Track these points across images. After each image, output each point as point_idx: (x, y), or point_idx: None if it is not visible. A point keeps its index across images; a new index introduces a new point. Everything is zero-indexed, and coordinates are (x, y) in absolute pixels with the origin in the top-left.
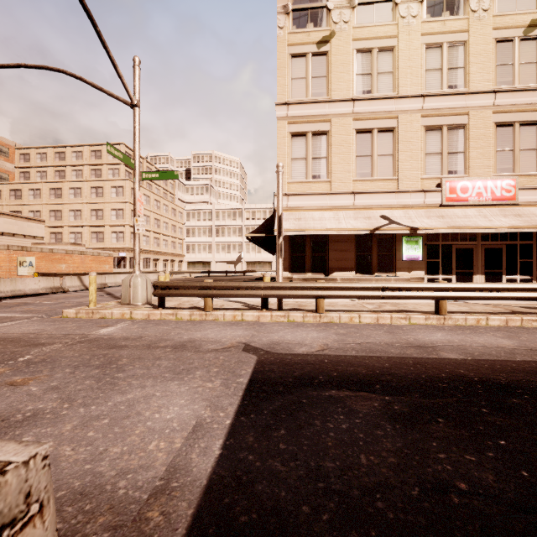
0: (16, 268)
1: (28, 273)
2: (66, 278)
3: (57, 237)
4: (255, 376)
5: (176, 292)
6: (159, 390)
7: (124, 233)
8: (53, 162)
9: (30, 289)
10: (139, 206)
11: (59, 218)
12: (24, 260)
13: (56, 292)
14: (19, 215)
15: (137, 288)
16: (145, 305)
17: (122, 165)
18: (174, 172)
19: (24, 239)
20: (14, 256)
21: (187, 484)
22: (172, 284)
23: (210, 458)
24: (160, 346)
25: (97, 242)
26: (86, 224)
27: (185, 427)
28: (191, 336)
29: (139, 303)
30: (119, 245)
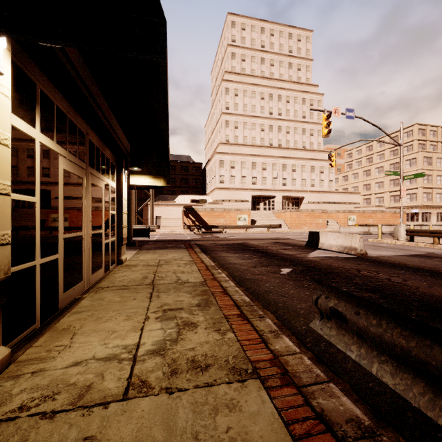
0: (347, 221)
1: (352, 224)
2: (371, 227)
3: (367, 201)
4: (416, 254)
5: (417, 234)
6: (386, 251)
7: (416, 194)
8: (365, 154)
9: (354, 232)
10: (402, 193)
11: (368, 189)
12: (350, 217)
13: (366, 234)
14: (347, 191)
15: (400, 232)
16: (405, 240)
17: (414, 141)
18: (422, 173)
19: (349, 205)
20: (346, 215)
21: (381, 255)
22: (414, 230)
23: (387, 255)
24: (396, 248)
25: (394, 202)
26: (386, 191)
27: (386, 254)
28: (411, 249)
29: (402, 239)
30: (412, 204)
